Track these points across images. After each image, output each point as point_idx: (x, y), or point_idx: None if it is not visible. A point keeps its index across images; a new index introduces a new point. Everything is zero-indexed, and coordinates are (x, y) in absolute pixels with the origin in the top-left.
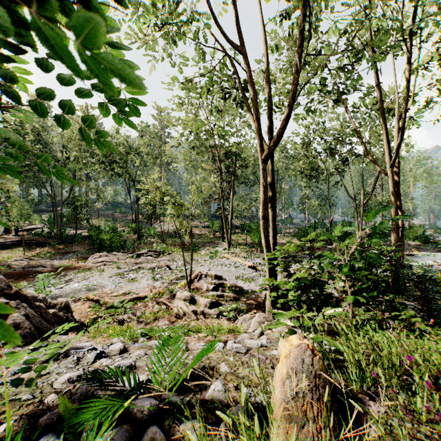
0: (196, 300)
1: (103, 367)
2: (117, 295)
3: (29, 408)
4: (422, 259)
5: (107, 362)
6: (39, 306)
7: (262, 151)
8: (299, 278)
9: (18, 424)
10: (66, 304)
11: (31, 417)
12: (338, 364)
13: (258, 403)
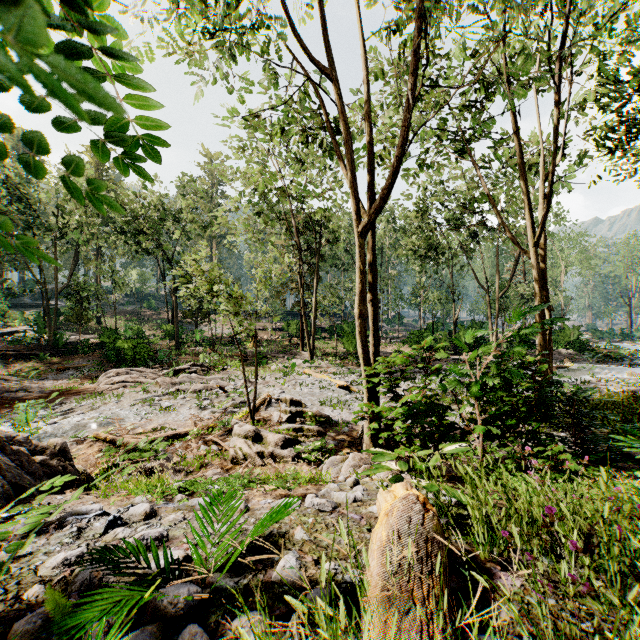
0: (263, 436)
1: (119, 541)
2: (143, 433)
3: None
4: (576, 373)
5: (125, 532)
6: (19, 452)
7: (357, 221)
8: (409, 402)
9: None
10: (62, 447)
11: (1, 623)
12: (461, 522)
13: (347, 582)
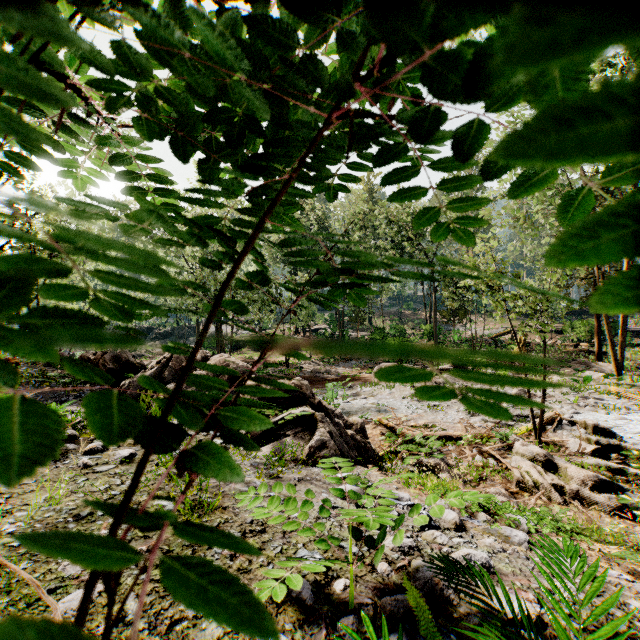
0: (558, 465)
1: (439, 546)
2: (416, 426)
3: (361, 570)
4: None
5: (443, 538)
6: (338, 424)
7: None
8: None
9: (356, 589)
10: (361, 426)
11: (367, 587)
12: None
13: None
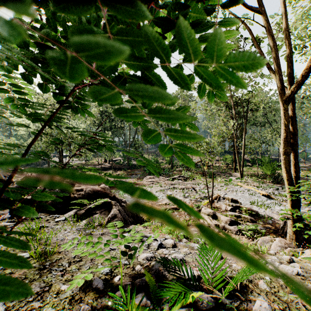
0: (217, 216)
1: (164, 255)
2: (161, 204)
3: (128, 270)
4: None
5: (166, 251)
6: (123, 206)
7: (283, 94)
8: None
9: (124, 279)
10: None
11: (130, 277)
12: None
13: None
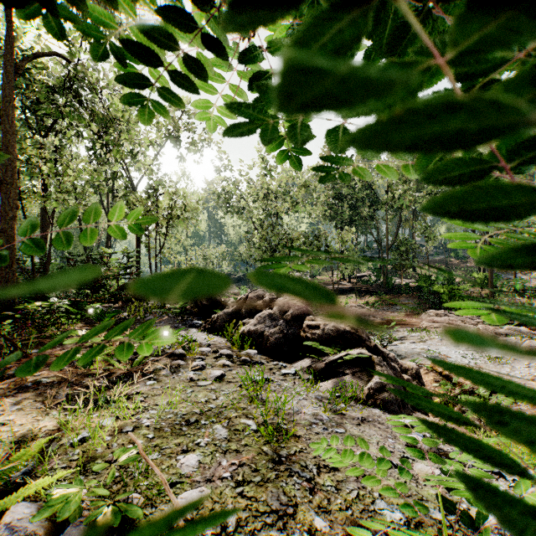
0: None
1: None
2: None
3: None
4: None
5: None
6: (394, 368)
7: None
8: None
9: None
10: (416, 371)
11: None
12: None
13: None
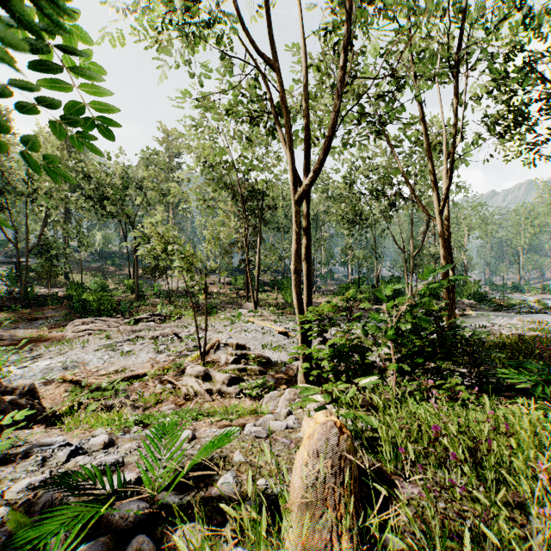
0: (212, 375)
1: (79, 467)
2: (106, 374)
3: None
4: (476, 319)
5: (85, 460)
6: None
7: (292, 191)
8: (336, 345)
9: None
10: (31, 388)
11: None
12: (374, 444)
13: (275, 495)
